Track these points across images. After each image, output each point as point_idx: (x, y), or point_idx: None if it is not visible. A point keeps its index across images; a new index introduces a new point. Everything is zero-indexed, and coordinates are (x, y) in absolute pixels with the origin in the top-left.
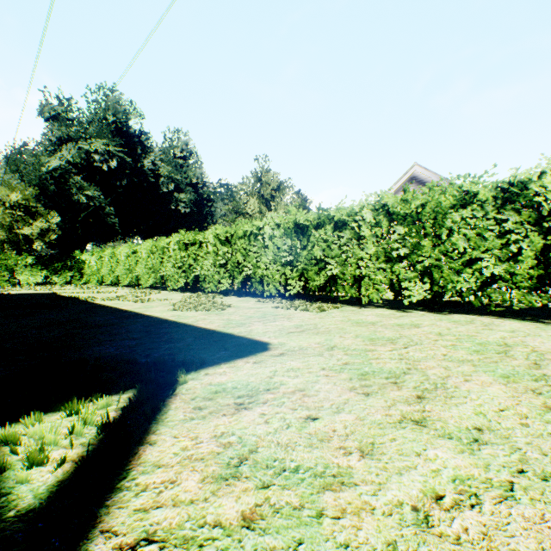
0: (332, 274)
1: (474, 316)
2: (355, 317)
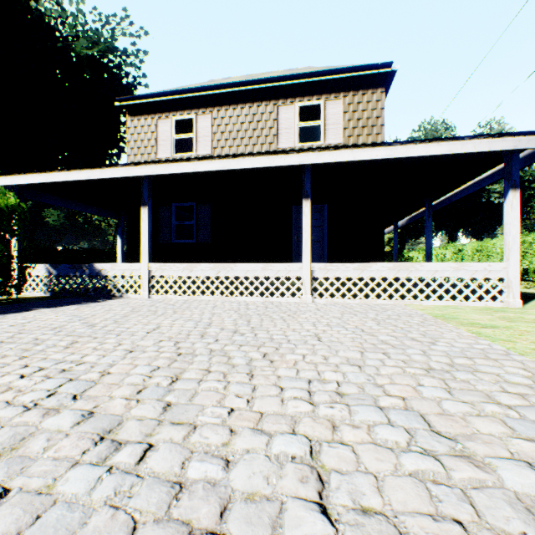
0: None
1: None
2: None
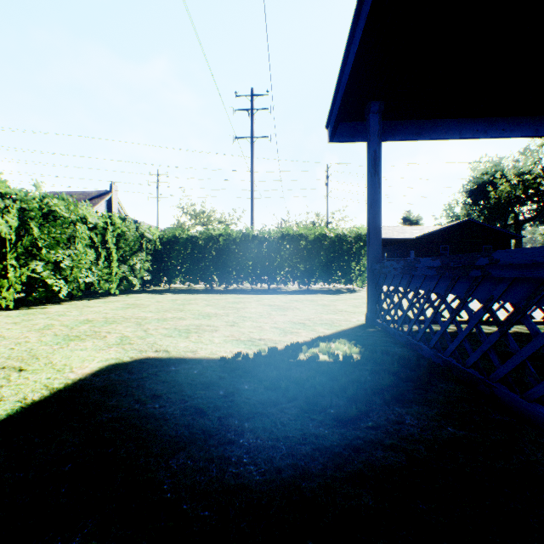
0: None
1: None
2: None
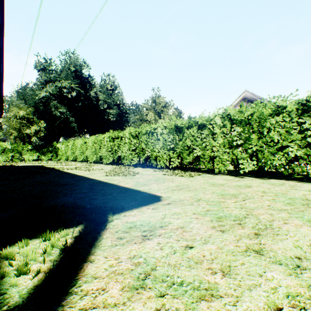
0: (197, 155)
1: (284, 180)
2: (211, 180)
